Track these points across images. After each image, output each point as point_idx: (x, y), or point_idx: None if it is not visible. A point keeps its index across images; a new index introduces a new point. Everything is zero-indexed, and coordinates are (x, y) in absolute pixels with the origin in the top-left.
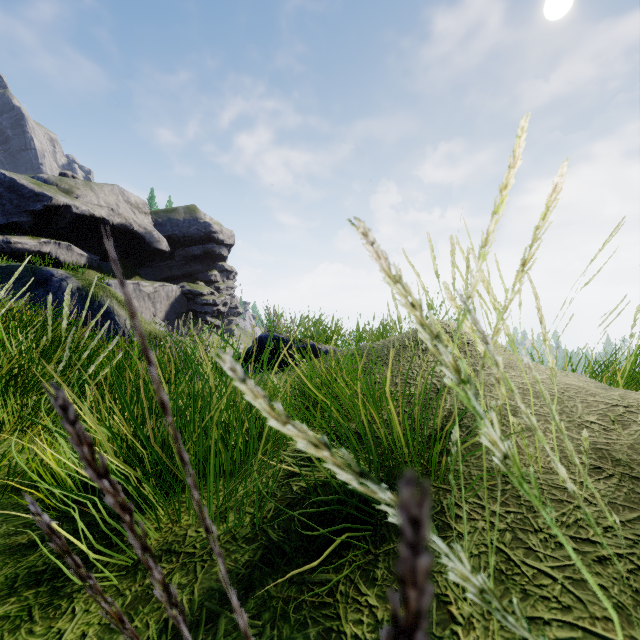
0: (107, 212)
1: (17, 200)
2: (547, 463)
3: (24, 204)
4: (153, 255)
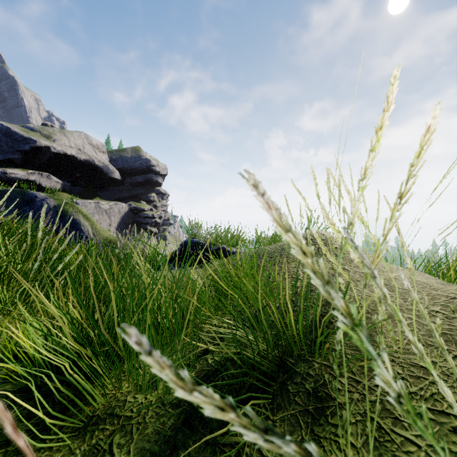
0: (76, 151)
1: (11, 143)
2: (405, 345)
3: (16, 145)
4: (109, 182)
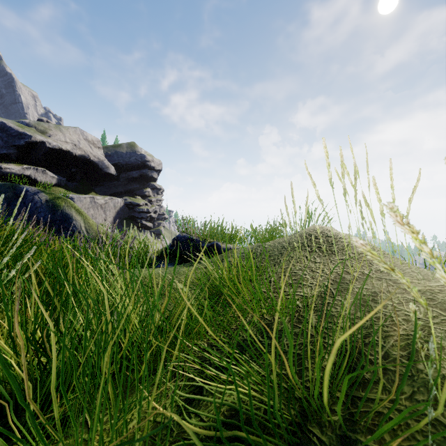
0: (71, 146)
1: (6, 138)
2: None
3: (11, 140)
4: (104, 177)
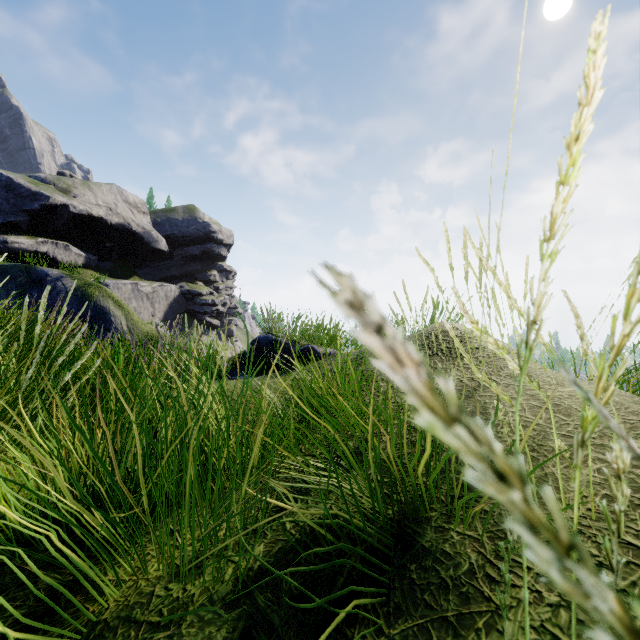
0: (105, 211)
1: (14, 199)
2: (597, 504)
3: (21, 203)
4: (152, 255)
